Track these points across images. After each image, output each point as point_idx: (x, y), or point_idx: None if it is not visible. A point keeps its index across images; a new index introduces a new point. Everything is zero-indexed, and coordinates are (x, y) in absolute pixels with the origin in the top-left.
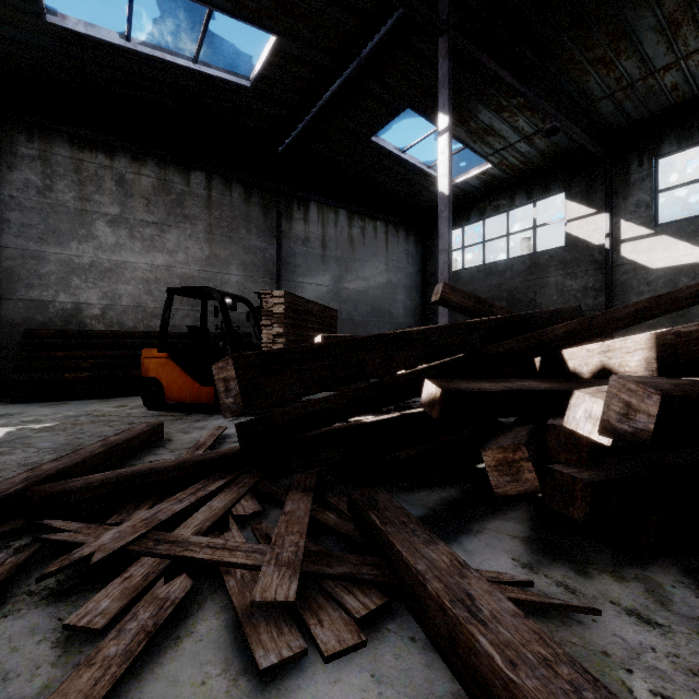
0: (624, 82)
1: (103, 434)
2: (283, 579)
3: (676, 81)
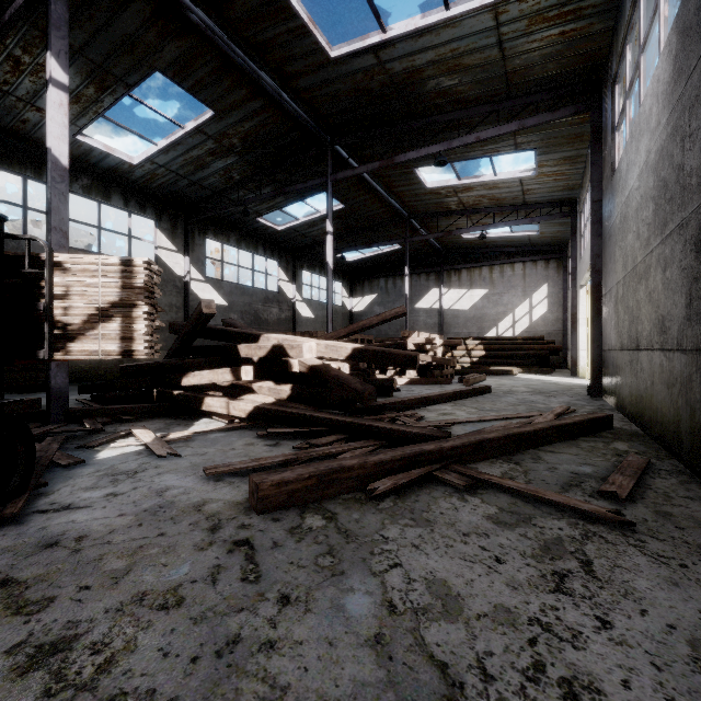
0: (7, 87)
1: (233, 590)
2: (407, 412)
3: (32, 120)
